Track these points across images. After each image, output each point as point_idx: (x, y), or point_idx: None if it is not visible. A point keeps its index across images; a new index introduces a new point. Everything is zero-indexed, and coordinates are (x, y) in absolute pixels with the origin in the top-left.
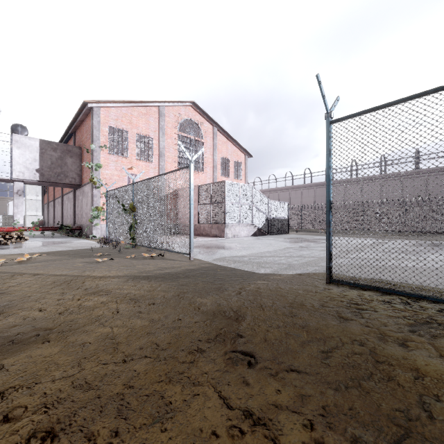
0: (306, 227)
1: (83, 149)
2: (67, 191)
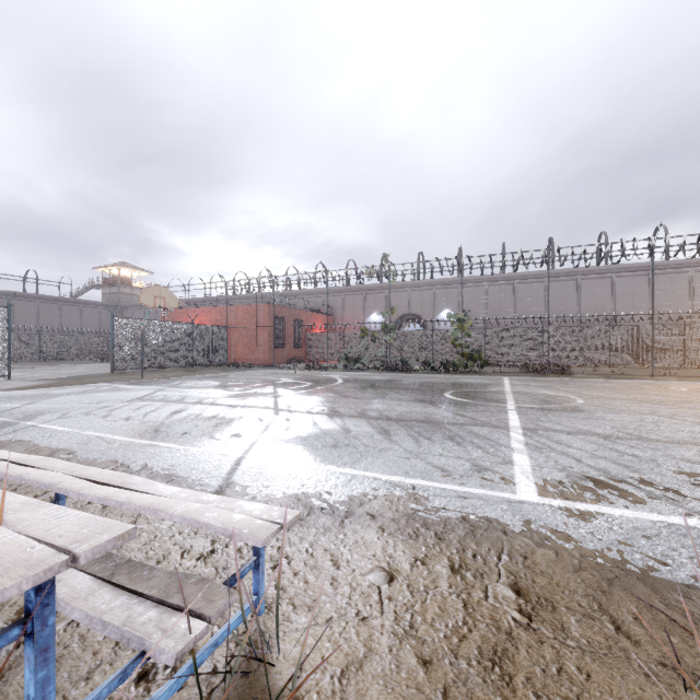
0: None
1: None
2: None
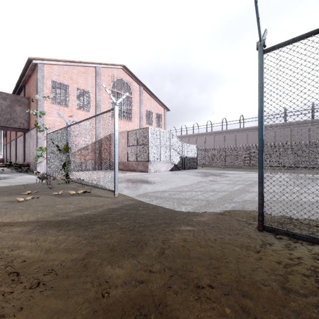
0: (209, 163)
1: (30, 99)
2: (19, 135)
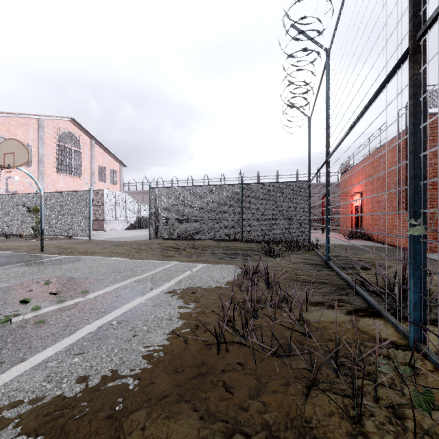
0: None
1: None
2: None
